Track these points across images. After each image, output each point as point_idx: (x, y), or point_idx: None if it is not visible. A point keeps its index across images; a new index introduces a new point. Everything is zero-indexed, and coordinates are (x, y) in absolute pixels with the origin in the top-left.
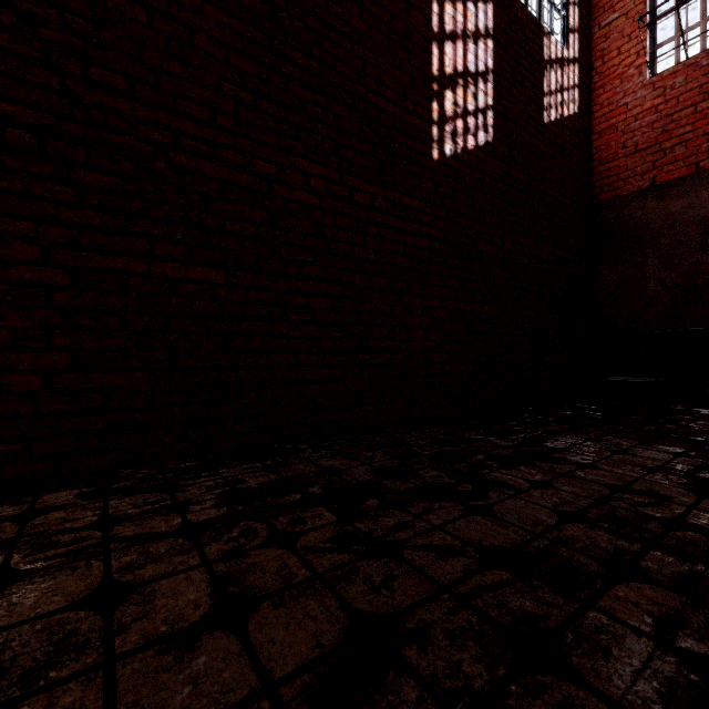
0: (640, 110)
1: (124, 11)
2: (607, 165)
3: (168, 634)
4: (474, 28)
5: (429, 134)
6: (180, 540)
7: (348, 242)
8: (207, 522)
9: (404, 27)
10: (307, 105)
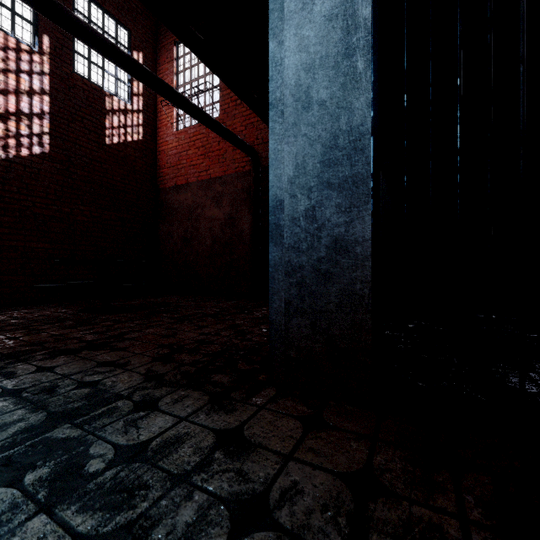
0: (172, 146)
1: None
2: (162, 170)
3: None
4: (29, 88)
5: None
6: None
7: None
8: None
9: None
10: None
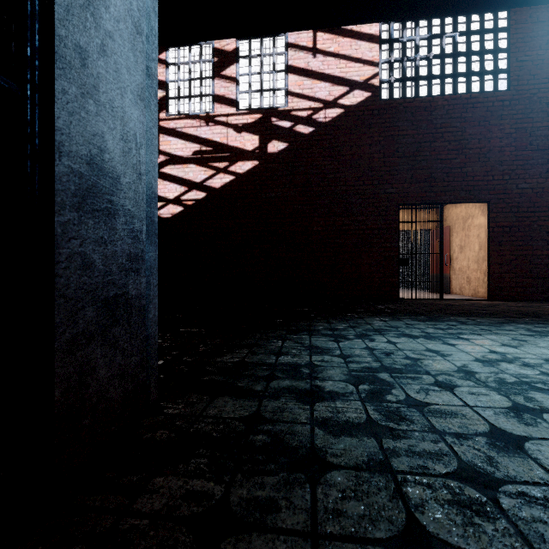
0: None
1: (526, 192)
2: None
3: None
4: None
5: None
6: None
7: None
8: None
9: None
10: None
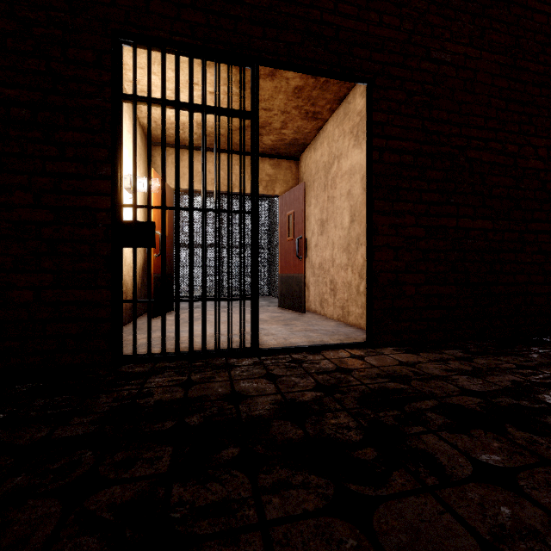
0: None
1: (445, 73)
2: None
3: None
4: None
5: None
6: None
7: None
8: None
9: None
10: (535, 98)
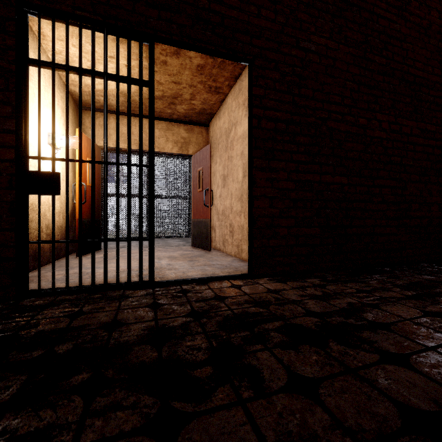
0: None
1: (311, 59)
2: None
3: None
4: None
5: (440, 84)
6: (418, 300)
7: (398, 155)
8: (415, 295)
9: (427, 22)
10: (380, 83)
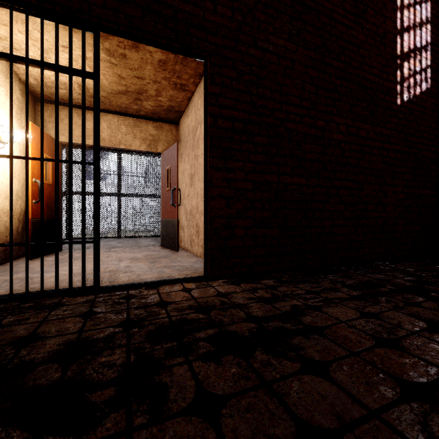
0: None
1: (270, 60)
2: None
3: (423, 328)
4: (419, 20)
5: (395, 90)
6: (361, 301)
7: (356, 158)
8: (360, 295)
9: (383, 31)
10: (338, 87)
